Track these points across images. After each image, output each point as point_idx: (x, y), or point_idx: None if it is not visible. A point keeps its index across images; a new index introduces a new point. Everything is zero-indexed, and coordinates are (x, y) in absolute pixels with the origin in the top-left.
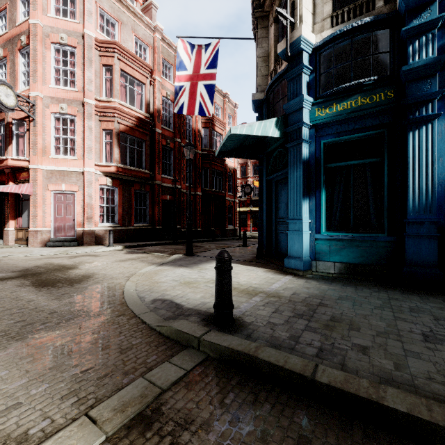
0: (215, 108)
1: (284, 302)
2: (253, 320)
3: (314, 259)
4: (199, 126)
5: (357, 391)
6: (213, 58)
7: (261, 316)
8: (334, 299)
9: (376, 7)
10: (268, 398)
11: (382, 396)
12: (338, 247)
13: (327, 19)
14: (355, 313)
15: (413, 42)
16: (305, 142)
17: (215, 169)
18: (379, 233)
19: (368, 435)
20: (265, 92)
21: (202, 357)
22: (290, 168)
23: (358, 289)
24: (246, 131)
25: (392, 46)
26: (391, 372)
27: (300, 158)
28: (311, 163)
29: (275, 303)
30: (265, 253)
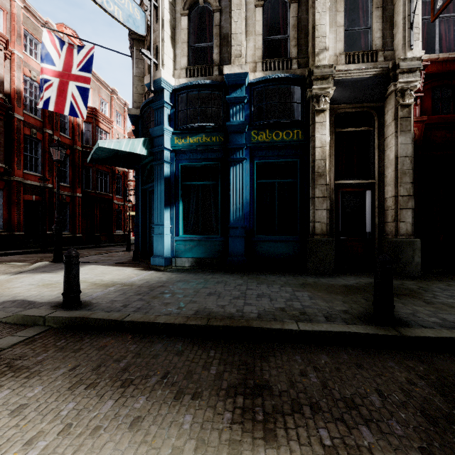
0: (101, 102)
1: (133, 288)
2: (100, 301)
3: (174, 256)
4: (78, 120)
5: (144, 320)
6: (87, 62)
7: (108, 298)
8: (174, 282)
9: (214, 74)
10: (91, 337)
11: (156, 319)
12: (191, 246)
13: (183, 70)
14: (180, 288)
15: (233, 107)
16: (167, 162)
17: (100, 169)
18: (216, 235)
19: (143, 338)
20: (140, 110)
21: (46, 328)
22: (156, 182)
23: (196, 275)
24: (114, 146)
25: (223, 106)
26: (173, 310)
27: (163, 175)
28: (172, 180)
29: (126, 289)
30: (140, 255)
